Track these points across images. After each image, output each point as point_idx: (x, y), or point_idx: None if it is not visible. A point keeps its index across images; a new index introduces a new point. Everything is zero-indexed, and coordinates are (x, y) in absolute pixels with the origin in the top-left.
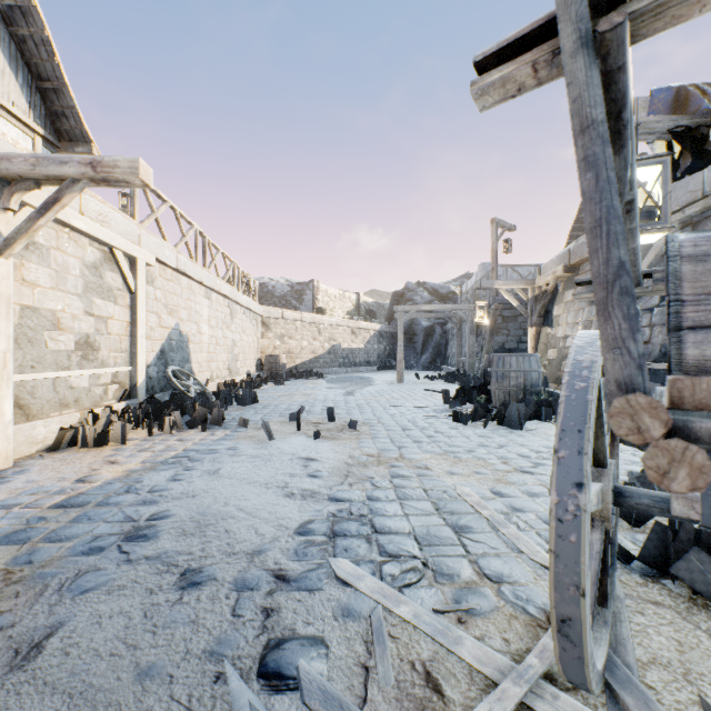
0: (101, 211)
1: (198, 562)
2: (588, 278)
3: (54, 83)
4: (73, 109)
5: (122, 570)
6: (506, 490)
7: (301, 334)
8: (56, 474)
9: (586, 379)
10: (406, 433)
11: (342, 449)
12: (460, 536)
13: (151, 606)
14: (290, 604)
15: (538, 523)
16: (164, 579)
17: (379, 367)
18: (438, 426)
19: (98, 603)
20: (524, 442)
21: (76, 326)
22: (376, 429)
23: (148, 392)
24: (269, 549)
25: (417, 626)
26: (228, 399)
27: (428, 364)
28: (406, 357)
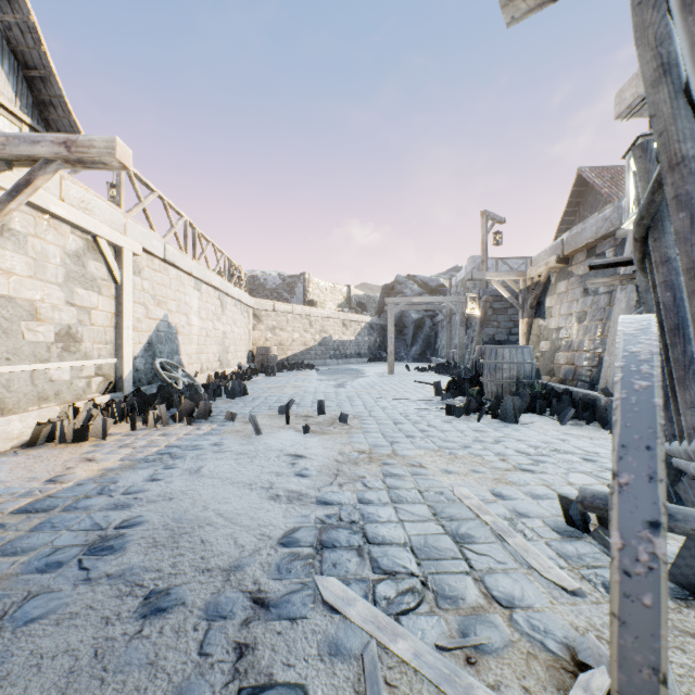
0: (83, 198)
1: (166, 582)
2: (603, 261)
3: (41, 72)
4: (61, 98)
5: (78, 592)
6: (507, 491)
7: (292, 327)
8: (26, 474)
9: (647, 376)
10: (398, 427)
11: (332, 444)
12: (462, 547)
13: (104, 641)
14: (268, 639)
15: (546, 531)
16: (125, 604)
17: (369, 358)
18: (430, 419)
19: (42, 638)
20: (521, 437)
21: (56, 316)
22: (367, 423)
23: (134, 385)
24: (248, 564)
25: (418, 669)
26: (217, 391)
27: (418, 356)
28: (396, 349)
